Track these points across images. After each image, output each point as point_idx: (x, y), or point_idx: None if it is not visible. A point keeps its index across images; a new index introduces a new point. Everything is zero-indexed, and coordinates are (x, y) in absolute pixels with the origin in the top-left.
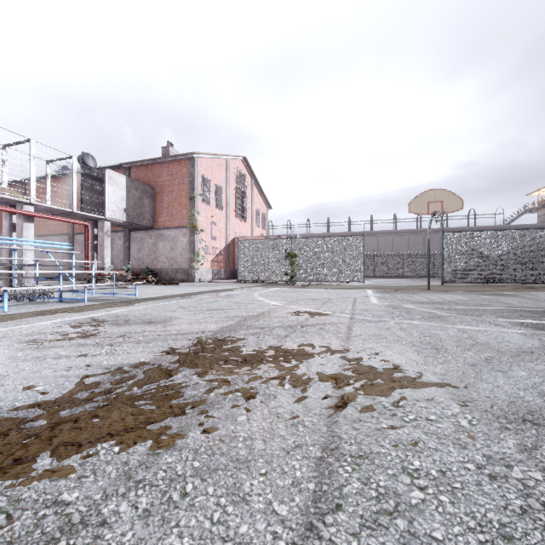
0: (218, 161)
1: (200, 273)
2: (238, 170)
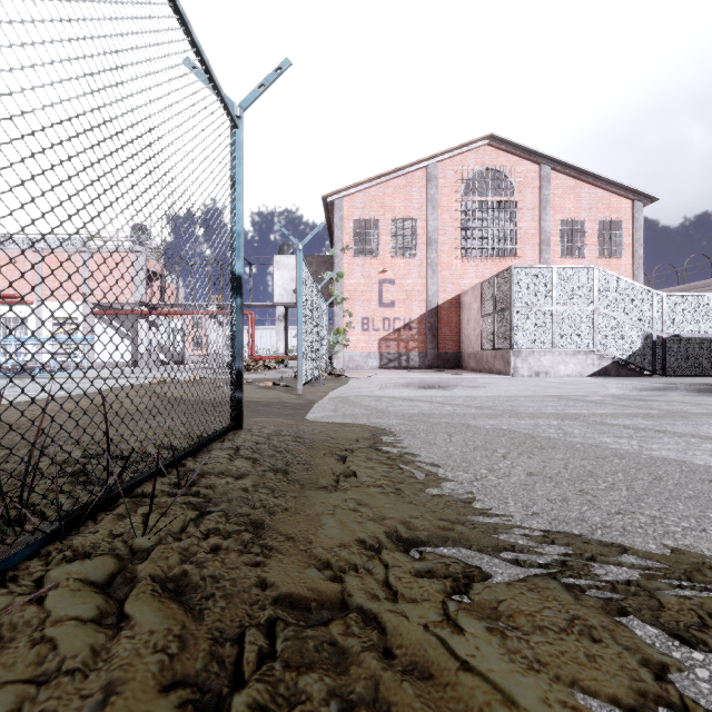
0: (401, 181)
1: (348, 359)
2: (470, 170)
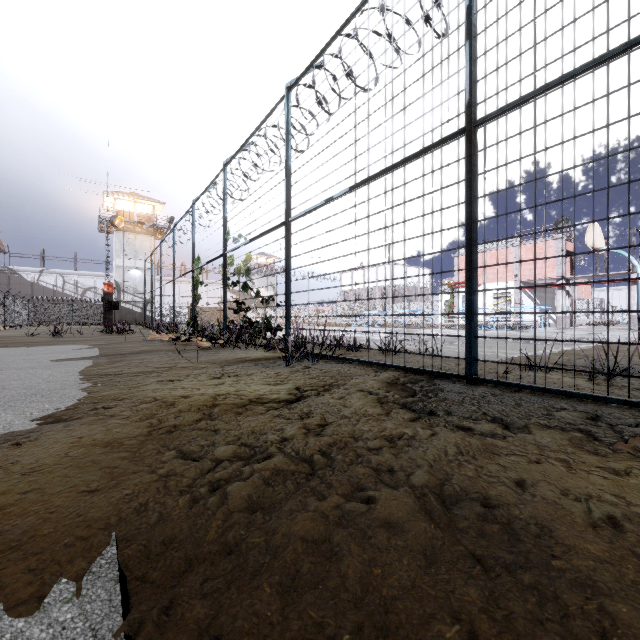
0: None
1: None
2: None
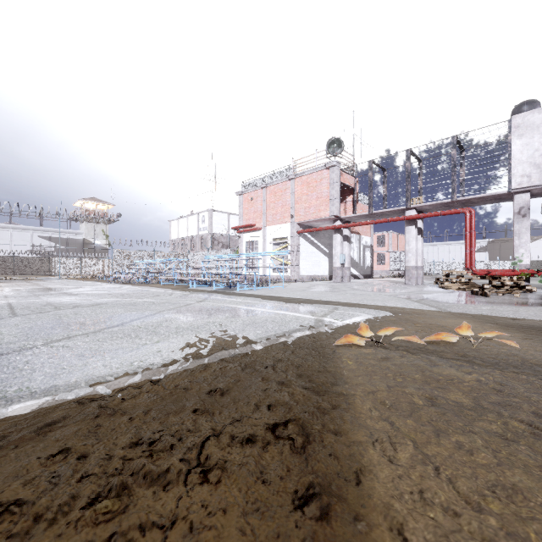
0: None
1: None
2: None
